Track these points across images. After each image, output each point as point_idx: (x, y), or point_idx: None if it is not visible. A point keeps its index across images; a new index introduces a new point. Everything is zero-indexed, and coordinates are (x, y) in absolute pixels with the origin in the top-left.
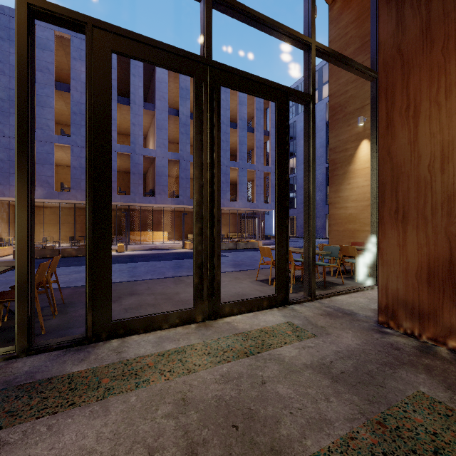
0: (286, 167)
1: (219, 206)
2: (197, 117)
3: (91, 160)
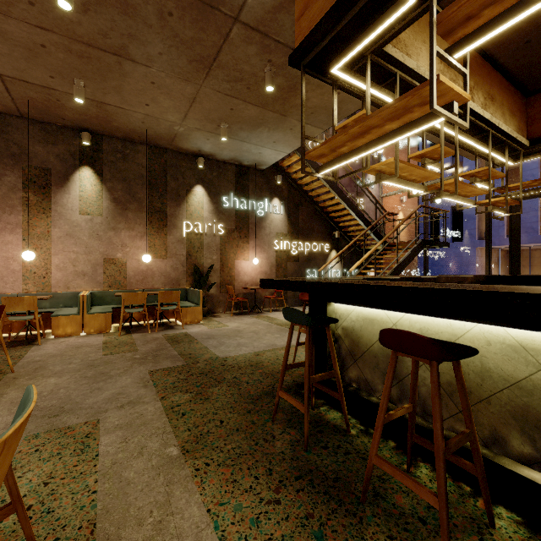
0: None
1: None
2: None
3: (510, 246)
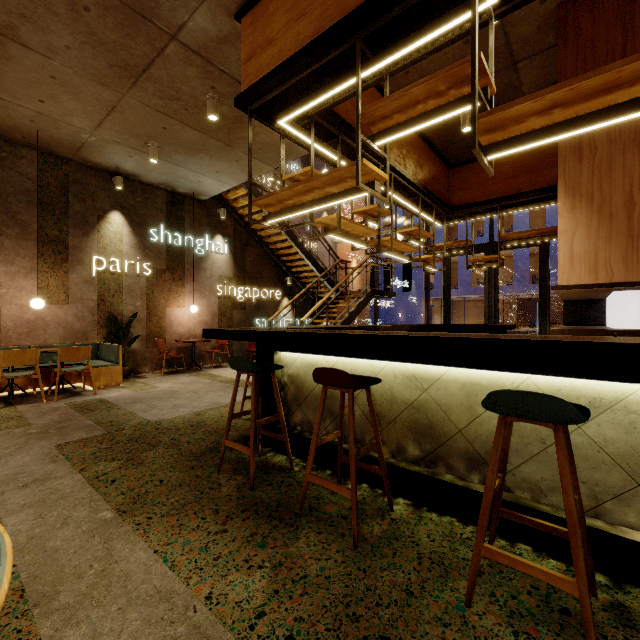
0: (546, 283)
1: (497, 309)
2: (485, 271)
3: (443, 297)
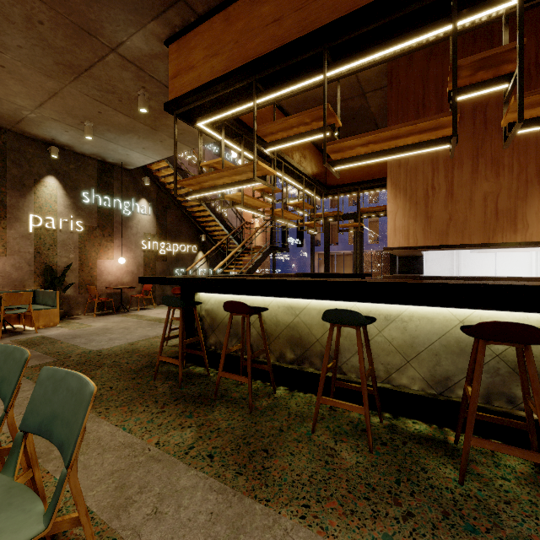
0: None
1: (362, 262)
2: (354, 233)
3: (325, 253)
